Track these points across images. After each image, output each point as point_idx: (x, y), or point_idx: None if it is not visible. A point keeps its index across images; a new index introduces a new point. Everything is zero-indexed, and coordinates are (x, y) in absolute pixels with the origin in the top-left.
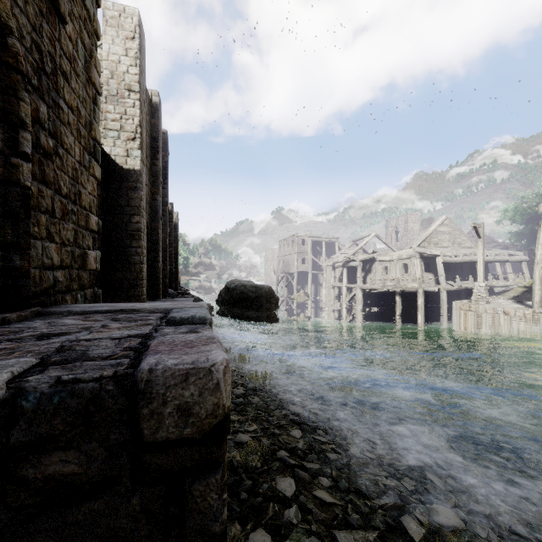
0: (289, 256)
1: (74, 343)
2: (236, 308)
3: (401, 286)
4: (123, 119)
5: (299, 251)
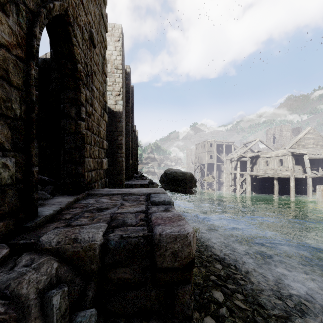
0: (202, 153)
1: (116, 215)
2: (171, 185)
3: (278, 174)
4: (113, 85)
5: (208, 151)
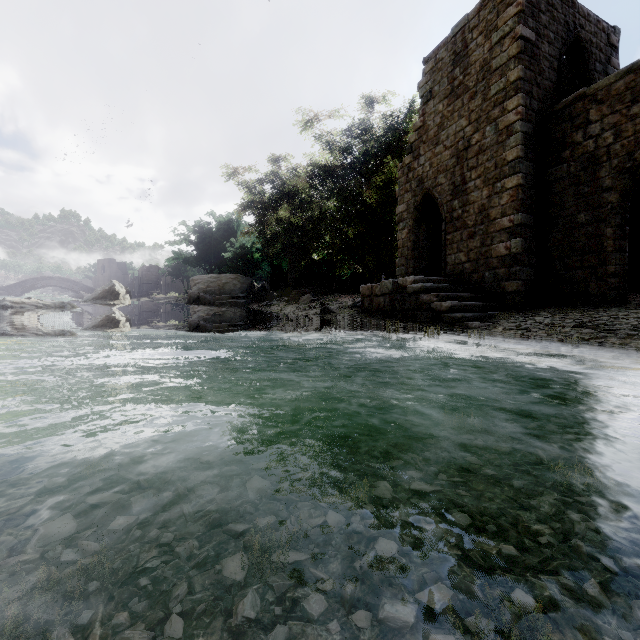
0: None
1: None
2: None
3: None
4: None
5: None
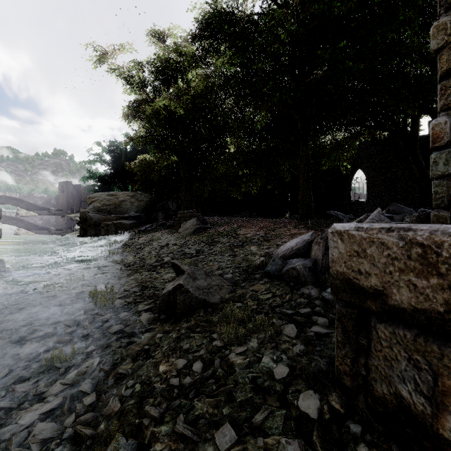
0: None
1: None
2: None
3: None
4: None
5: None
